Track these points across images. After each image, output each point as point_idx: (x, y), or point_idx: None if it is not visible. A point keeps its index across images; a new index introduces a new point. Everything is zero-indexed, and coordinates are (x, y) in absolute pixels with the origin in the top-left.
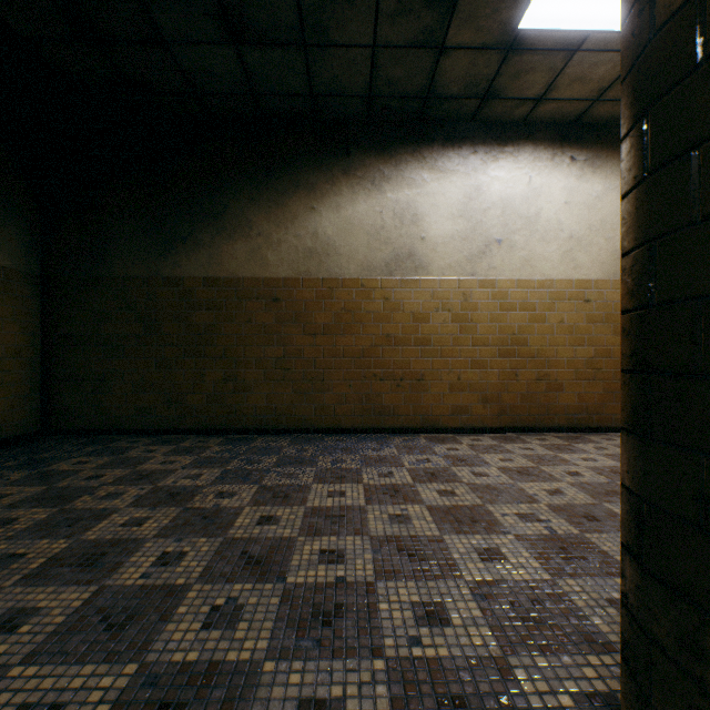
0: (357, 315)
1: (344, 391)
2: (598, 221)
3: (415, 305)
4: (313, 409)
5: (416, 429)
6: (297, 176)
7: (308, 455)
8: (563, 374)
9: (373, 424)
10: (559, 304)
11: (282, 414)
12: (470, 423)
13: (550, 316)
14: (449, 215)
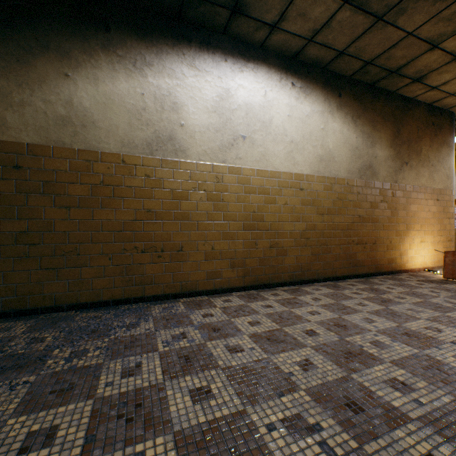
0: (118, 190)
1: (103, 264)
2: (308, 133)
3: (175, 184)
4: (67, 285)
5: (176, 295)
6: (47, 37)
7: (41, 349)
8: (287, 242)
9: (134, 294)
10: (285, 190)
11: (26, 293)
12: (222, 285)
13: (279, 199)
14: (205, 109)
